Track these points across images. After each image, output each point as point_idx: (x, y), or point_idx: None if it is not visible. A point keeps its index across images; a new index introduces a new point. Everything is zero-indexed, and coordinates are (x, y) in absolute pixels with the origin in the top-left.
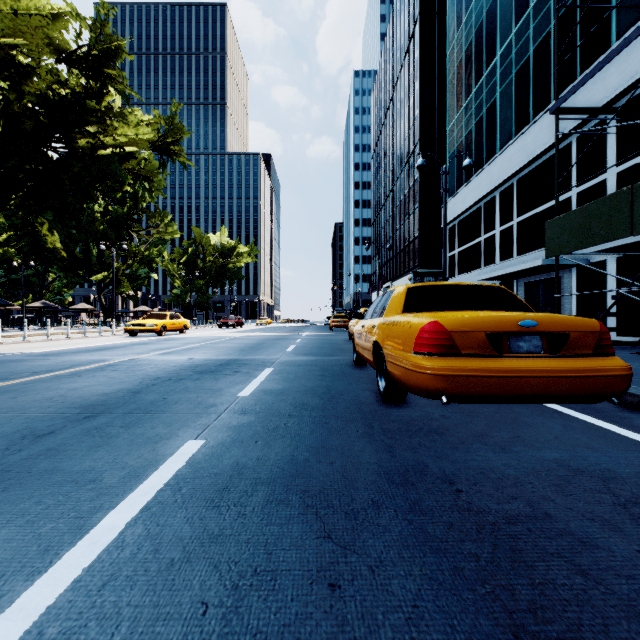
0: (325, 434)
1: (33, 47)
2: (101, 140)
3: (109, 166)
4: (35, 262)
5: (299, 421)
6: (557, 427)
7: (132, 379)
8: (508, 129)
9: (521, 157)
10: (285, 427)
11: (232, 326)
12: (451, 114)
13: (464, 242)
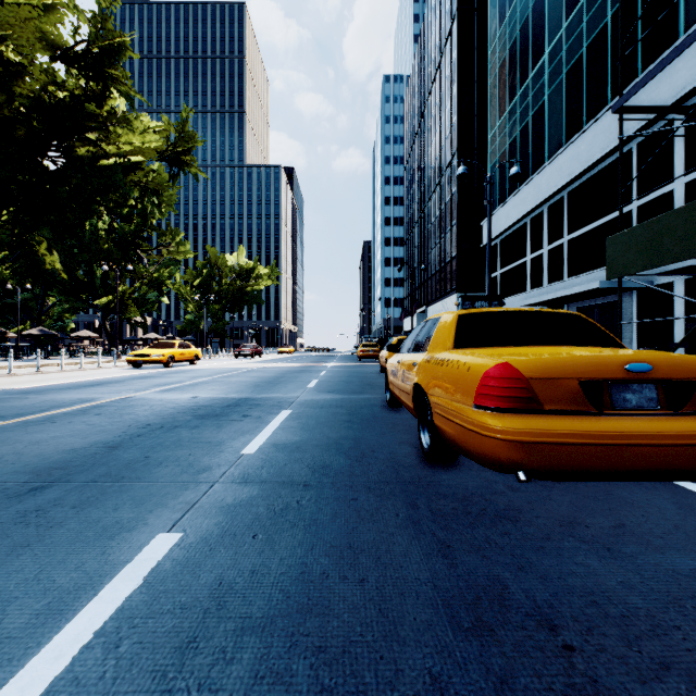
0: (352, 521)
1: (23, 42)
2: (103, 148)
3: (112, 177)
4: (33, 285)
5: (317, 496)
6: (670, 507)
7: (115, 427)
8: (558, 136)
9: (573, 166)
10: (298, 507)
11: (250, 356)
12: (493, 120)
13: (507, 262)
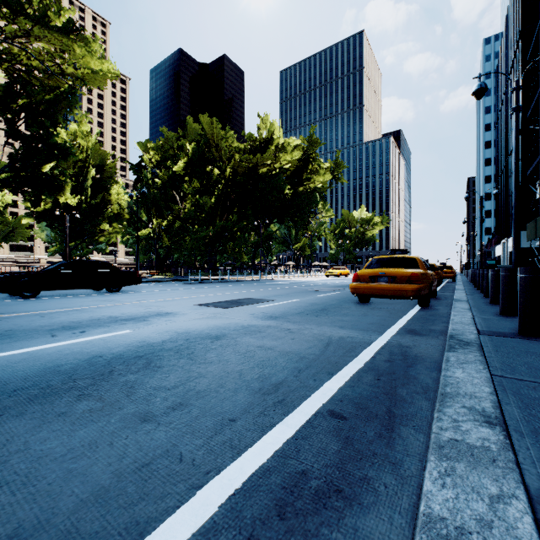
0: None
1: (292, 165)
2: (307, 185)
3: (311, 197)
4: None
5: None
6: None
7: None
8: None
9: None
10: None
11: None
12: None
13: None
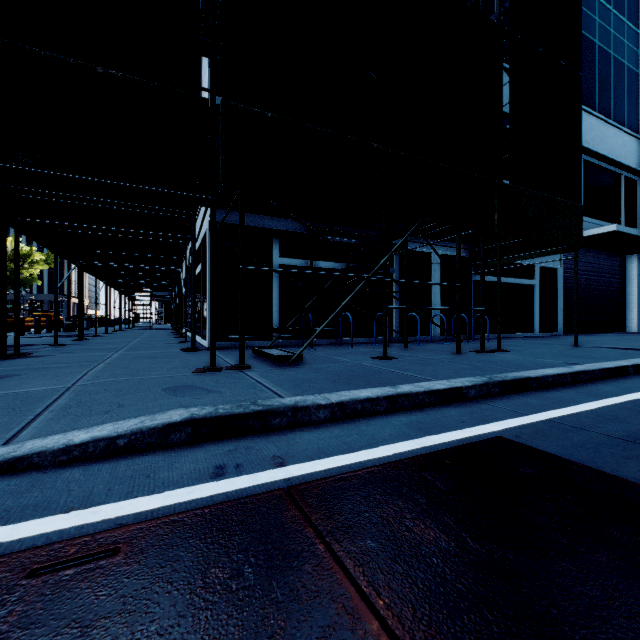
0: None
1: None
2: None
3: None
4: None
5: None
6: None
7: None
8: None
9: None
10: None
11: None
12: None
13: None
